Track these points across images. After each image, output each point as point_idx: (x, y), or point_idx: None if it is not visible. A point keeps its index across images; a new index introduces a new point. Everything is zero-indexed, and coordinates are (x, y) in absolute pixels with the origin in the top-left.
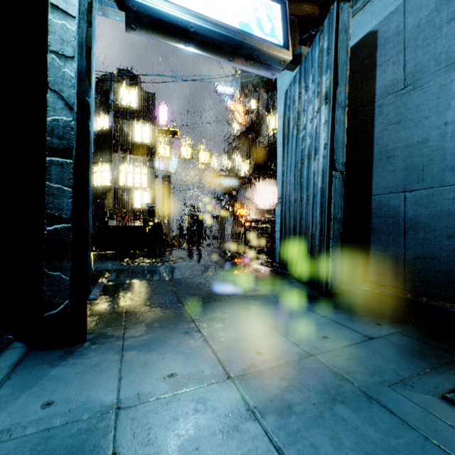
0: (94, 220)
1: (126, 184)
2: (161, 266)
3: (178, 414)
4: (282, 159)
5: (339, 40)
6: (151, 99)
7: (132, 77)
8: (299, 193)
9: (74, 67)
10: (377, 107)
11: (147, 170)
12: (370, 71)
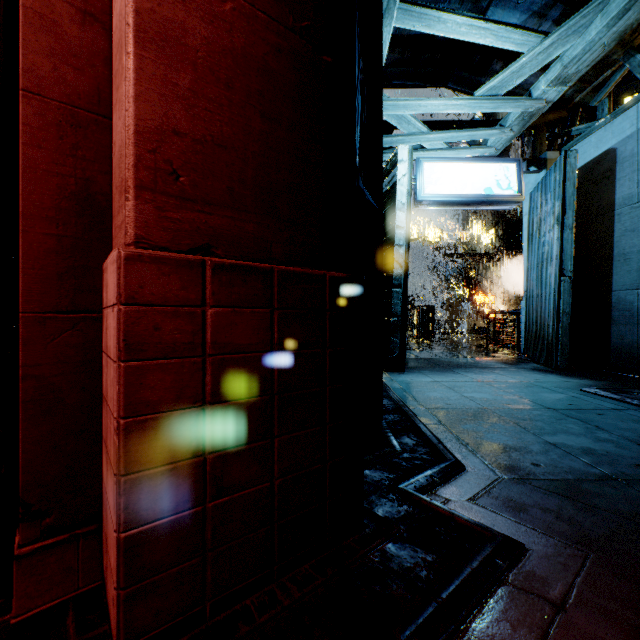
0: None
1: None
2: (408, 352)
3: (461, 383)
4: (527, 255)
5: (566, 179)
6: None
7: None
8: (540, 290)
9: (403, 249)
10: (616, 215)
11: None
12: (610, 183)
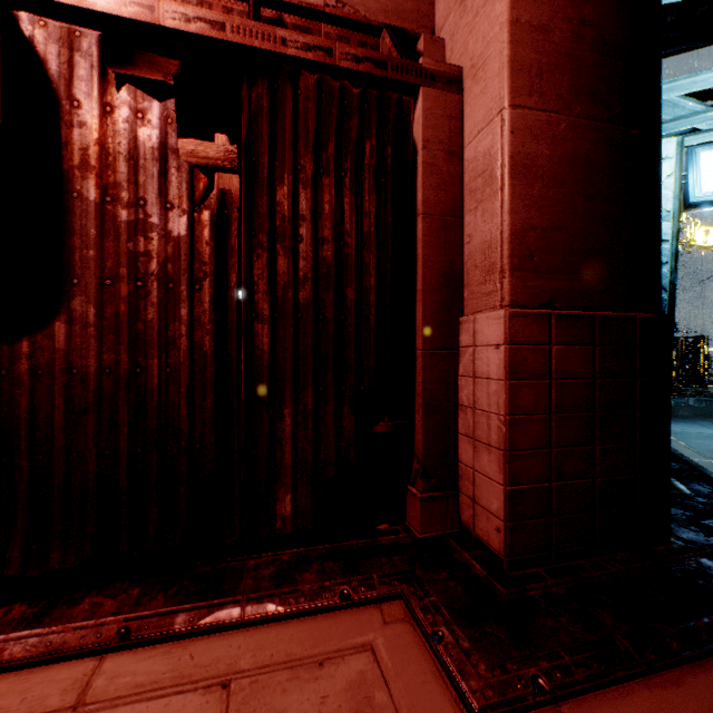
0: None
1: None
2: None
3: None
4: None
5: None
6: None
7: None
8: None
9: (667, 268)
10: None
11: None
12: None
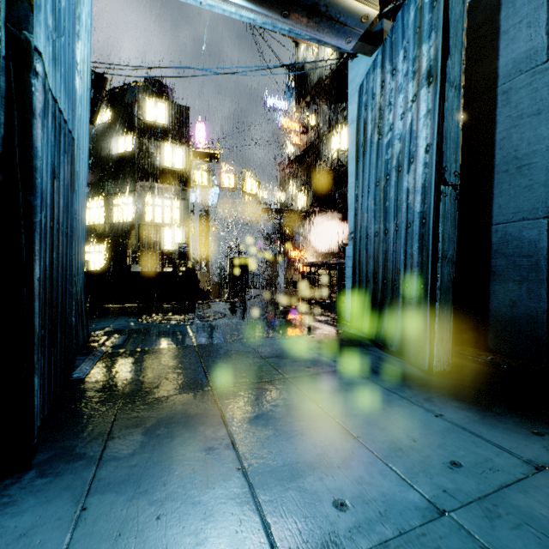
0: (114, 264)
1: (154, 220)
2: (189, 326)
3: None
4: (355, 179)
5: None
6: (185, 114)
7: (162, 88)
8: (383, 223)
9: None
10: (500, 94)
11: (179, 203)
12: (490, 42)
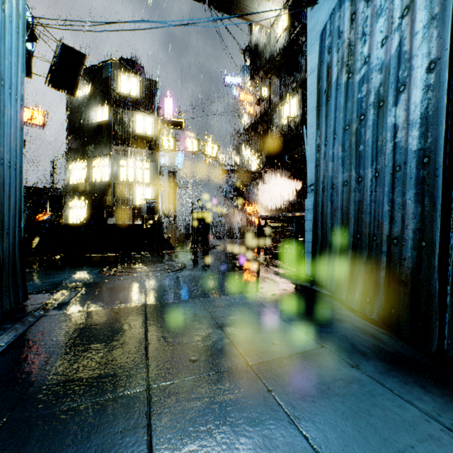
0: (93, 218)
1: (127, 179)
2: (147, 279)
3: None
4: (316, 128)
5: None
6: (154, 87)
7: (135, 67)
8: (354, 170)
9: None
10: None
11: (149, 165)
12: None
